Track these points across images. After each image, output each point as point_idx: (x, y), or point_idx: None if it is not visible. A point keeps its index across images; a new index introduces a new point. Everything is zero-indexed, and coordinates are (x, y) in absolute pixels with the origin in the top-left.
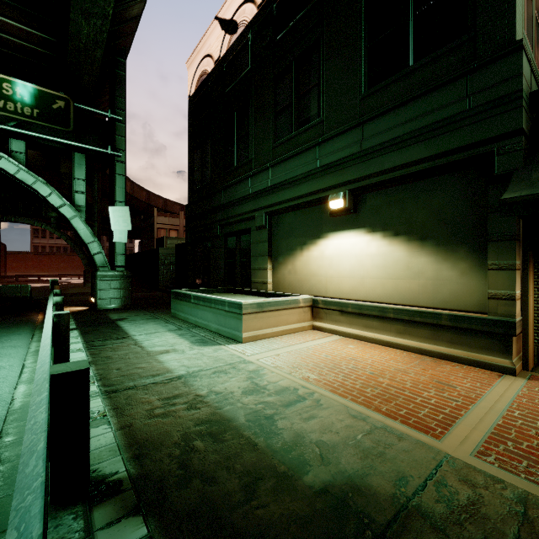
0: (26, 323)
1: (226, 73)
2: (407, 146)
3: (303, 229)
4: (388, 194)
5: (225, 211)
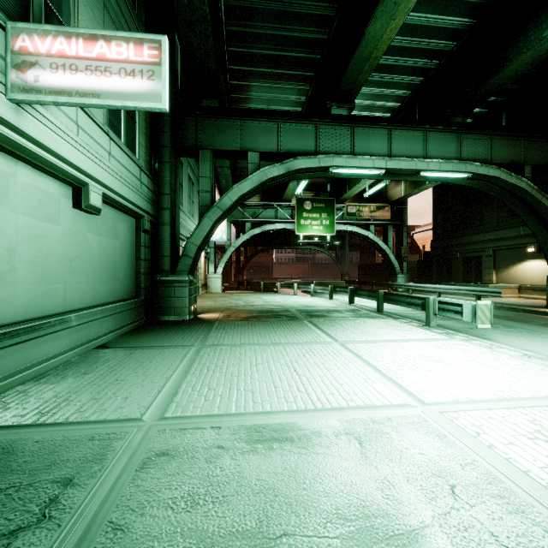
0: None
1: None
2: None
3: (513, 257)
4: None
5: (463, 247)
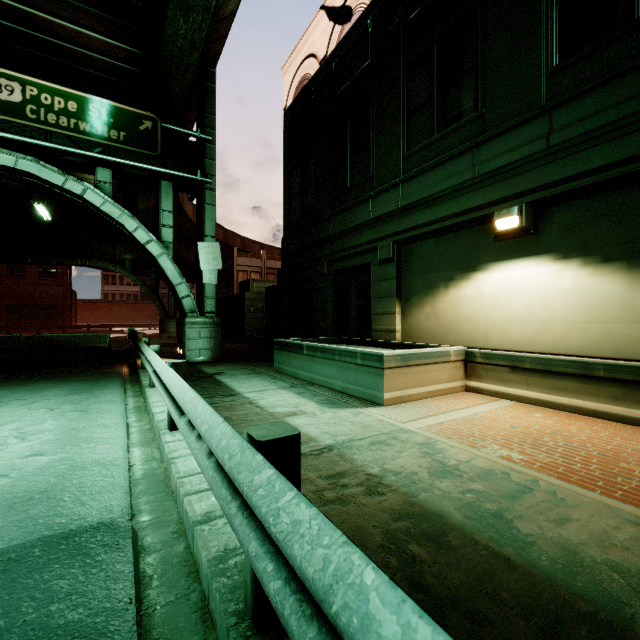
0: (114, 376)
1: (335, 73)
2: (631, 133)
3: (449, 260)
4: (592, 205)
5: (334, 243)
